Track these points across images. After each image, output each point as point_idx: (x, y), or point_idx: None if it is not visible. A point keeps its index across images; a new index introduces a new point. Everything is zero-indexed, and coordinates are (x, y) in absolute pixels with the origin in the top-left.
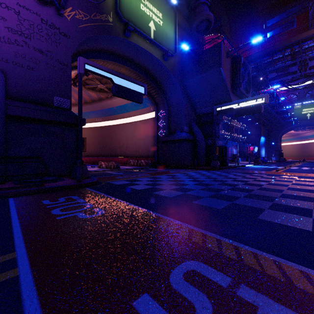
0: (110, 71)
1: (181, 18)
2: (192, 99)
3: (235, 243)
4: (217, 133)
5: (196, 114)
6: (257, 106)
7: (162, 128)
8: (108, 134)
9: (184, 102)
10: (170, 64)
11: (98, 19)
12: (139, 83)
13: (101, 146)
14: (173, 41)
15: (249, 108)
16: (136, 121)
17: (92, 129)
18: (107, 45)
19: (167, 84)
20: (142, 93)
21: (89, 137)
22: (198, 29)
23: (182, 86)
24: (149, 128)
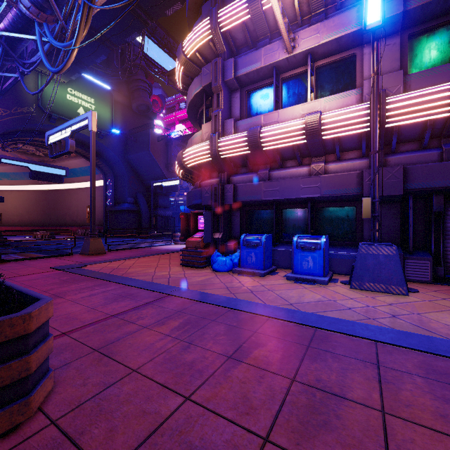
0: (27, 161)
1: (122, 98)
2: (137, 172)
3: (34, 253)
4: (166, 204)
5: (145, 185)
6: (176, 186)
7: (110, 197)
8: (55, 200)
9: (128, 175)
10: (108, 141)
11: (19, 112)
12: (59, 167)
13: (46, 213)
14: (110, 121)
15: (172, 187)
16: (88, 188)
17: (35, 193)
18: (33, 127)
19: (109, 157)
20: (62, 175)
21: (30, 202)
22: (139, 109)
23: (124, 160)
24: (101, 196)
